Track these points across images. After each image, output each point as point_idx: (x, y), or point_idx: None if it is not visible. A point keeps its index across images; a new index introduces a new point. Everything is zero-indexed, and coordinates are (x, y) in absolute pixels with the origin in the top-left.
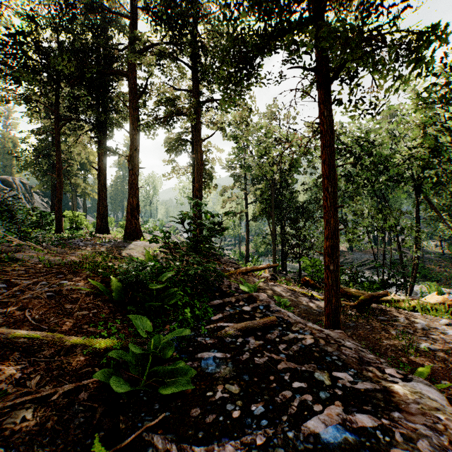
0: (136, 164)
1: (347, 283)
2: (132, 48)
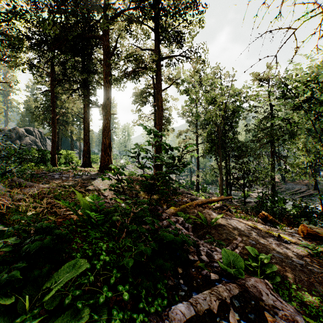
0: (108, 110)
1: (299, 215)
2: (105, 16)
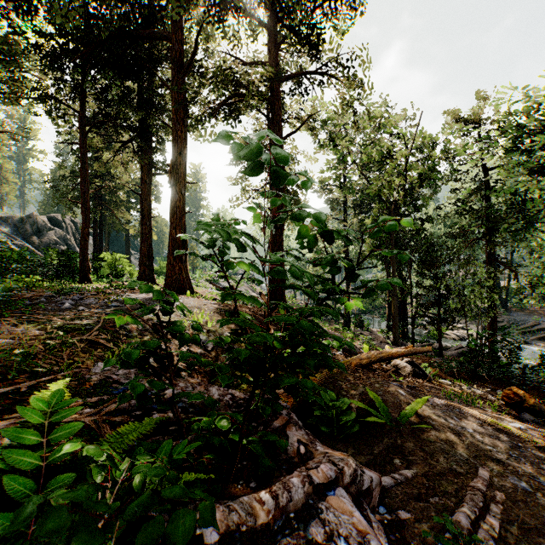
0: (182, 176)
1: None
2: None
